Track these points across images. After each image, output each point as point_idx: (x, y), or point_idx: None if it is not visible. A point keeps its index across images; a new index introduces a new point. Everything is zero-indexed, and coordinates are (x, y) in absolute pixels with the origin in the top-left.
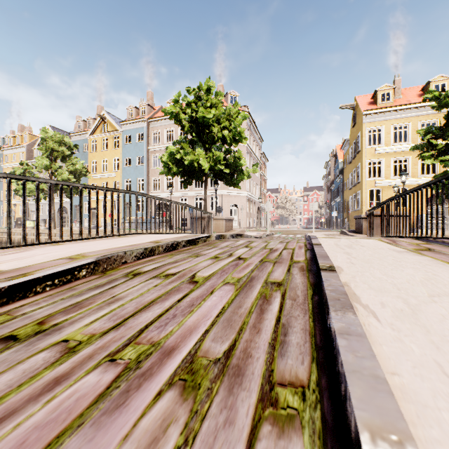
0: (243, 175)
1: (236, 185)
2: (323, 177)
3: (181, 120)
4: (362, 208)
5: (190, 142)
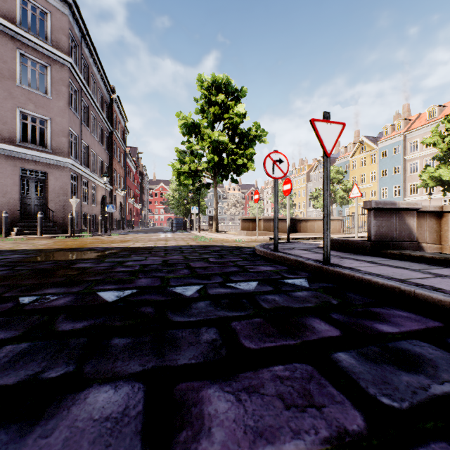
0: None
1: None
2: None
3: (439, 145)
4: None
5: (449, 157)
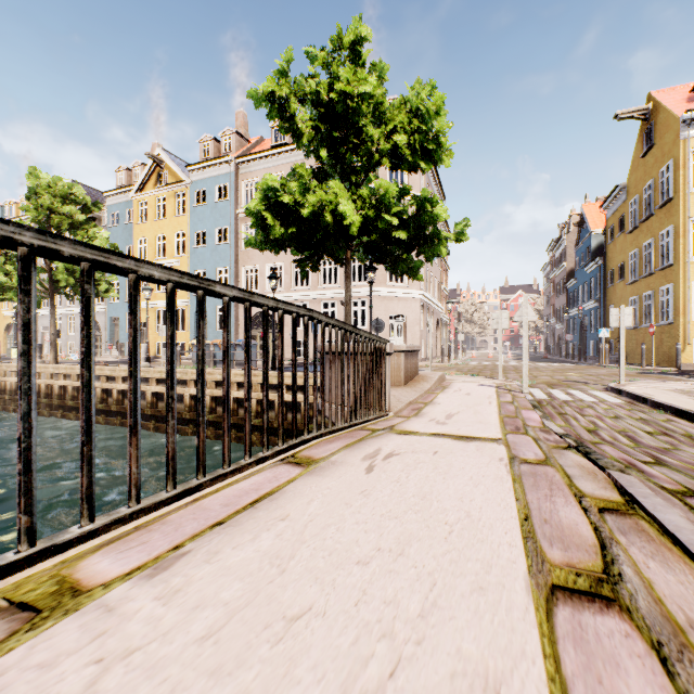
0: (436, 246)
1: (413, 272)
2: (542, 268)
3: (293, 117)
4: (679, 320)
5: (314, 173)
